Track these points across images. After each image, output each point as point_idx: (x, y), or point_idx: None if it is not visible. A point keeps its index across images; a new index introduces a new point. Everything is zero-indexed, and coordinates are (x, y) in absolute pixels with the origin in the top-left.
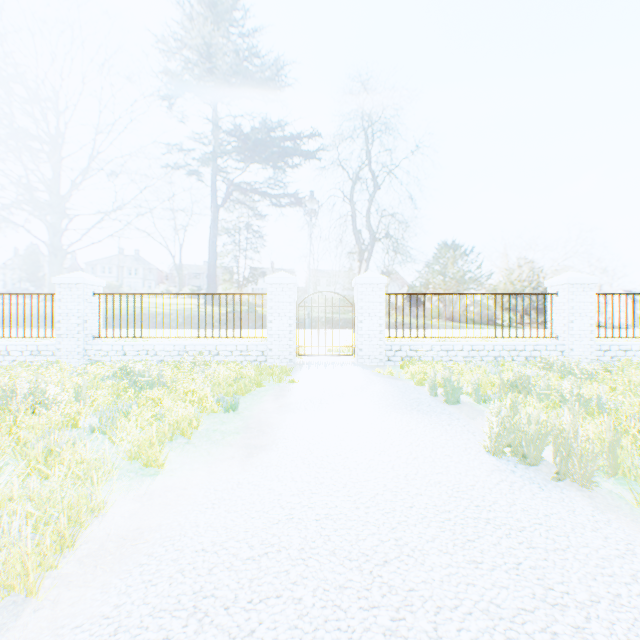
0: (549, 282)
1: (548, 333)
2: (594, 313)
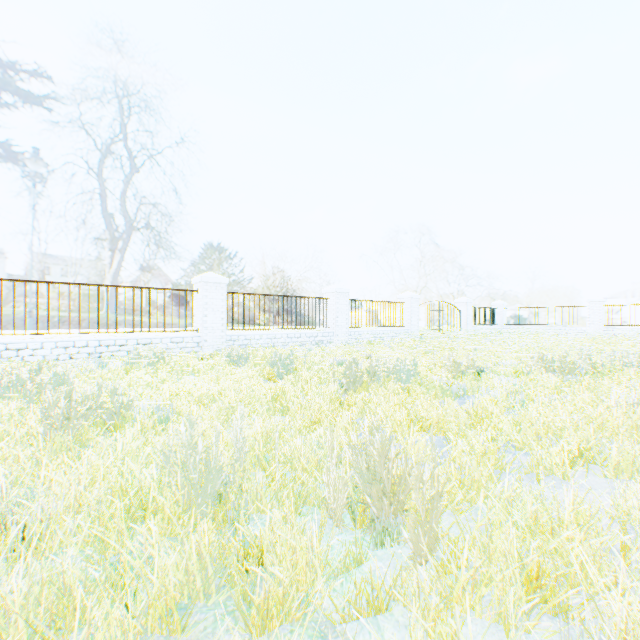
0: (194, 280)
1: (195, 326)
2: (226, 309)
